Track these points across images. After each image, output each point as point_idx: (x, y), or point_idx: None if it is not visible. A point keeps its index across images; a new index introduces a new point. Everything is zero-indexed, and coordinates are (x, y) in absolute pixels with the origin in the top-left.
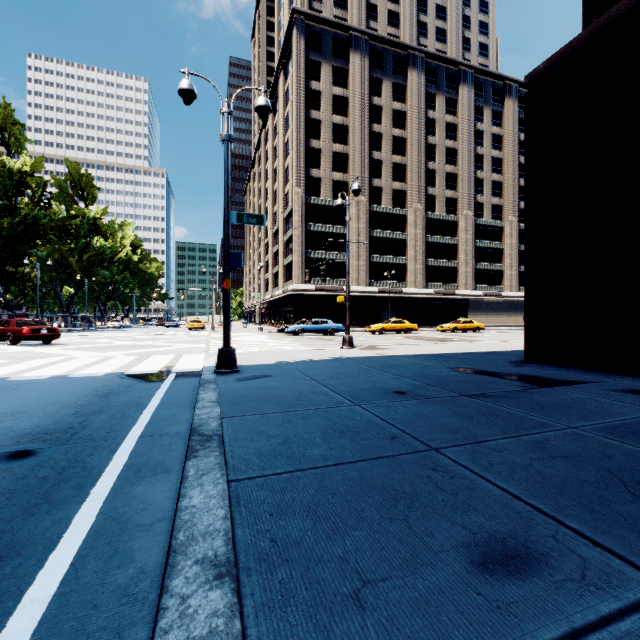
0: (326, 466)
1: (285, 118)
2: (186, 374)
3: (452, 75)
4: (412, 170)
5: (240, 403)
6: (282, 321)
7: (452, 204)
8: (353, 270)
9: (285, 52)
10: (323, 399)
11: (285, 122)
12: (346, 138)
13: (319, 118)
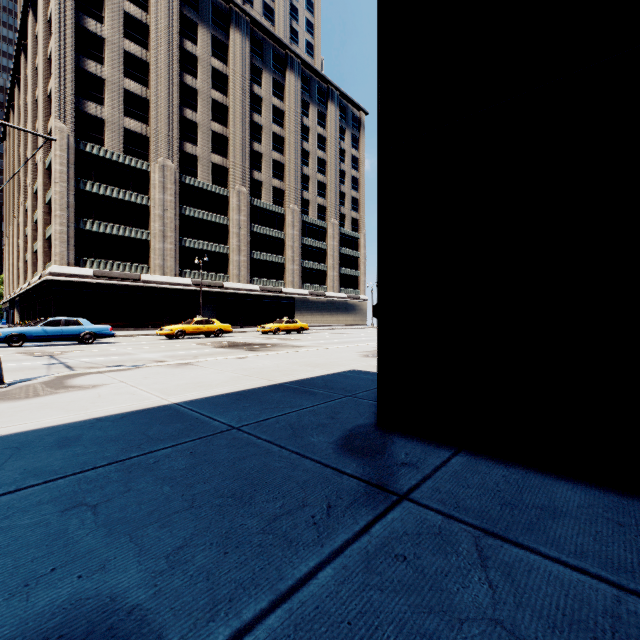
0: None
1: (48, 22)
2: None
3: (279, 57)
4: (235, 146)
5: None
6: None
7: (279, 195)
8: (156, 254)
9: None
10: None
11: (48, 27)
12: (146, 78)
13: (101, 34)
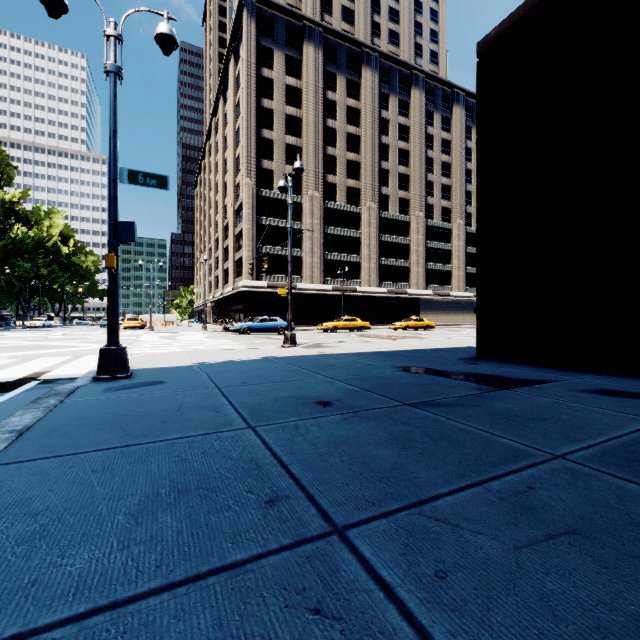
0: (54, 625)
1: (236, 105)
2: (54, 382)
3: (405, 78)
4: (366, 168)
5: (60, 431)
6: (232, 320)
7: (405, 205)
8: (307, 267)
9: (235, 35)
10: (205, 418)
11: (236, 110)
12: (300, 131)
13: (271, 107)
